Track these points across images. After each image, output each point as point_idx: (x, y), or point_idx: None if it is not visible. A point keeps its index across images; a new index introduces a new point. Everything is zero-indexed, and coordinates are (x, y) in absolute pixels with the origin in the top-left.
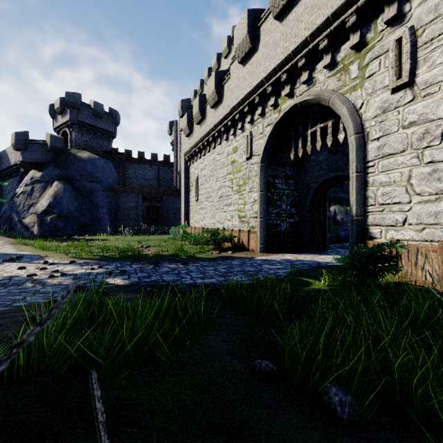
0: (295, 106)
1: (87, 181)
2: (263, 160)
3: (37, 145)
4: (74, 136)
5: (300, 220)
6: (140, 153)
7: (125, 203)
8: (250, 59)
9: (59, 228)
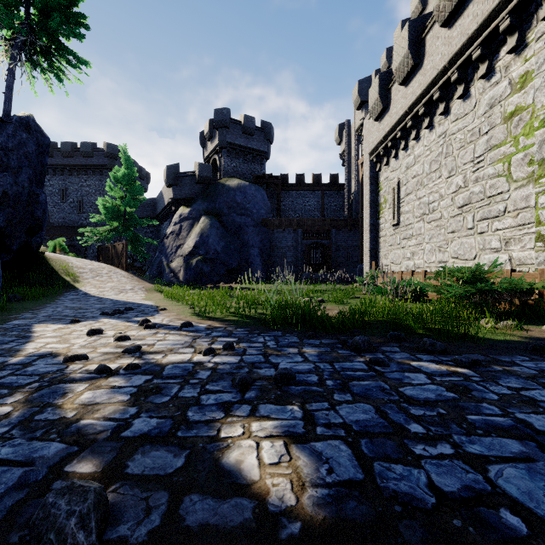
0: None
1: (236, 215)
2: None
3: (186, 177)
4: (223, 163)
5: None
6: (299, 176)
7: (280, 242)
8: None
9: (205, 273)
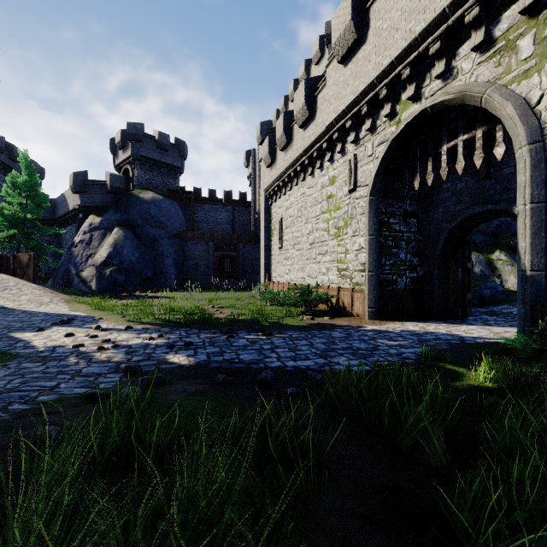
0: (423, 113)
1: (150, 227)
2: (373, 192)
3: (96, 186)
4: (136, 174)
5: (425, 274)
6: (211, 191)
7: (194, 253)
8: (355, 56)
9: (119, 282)
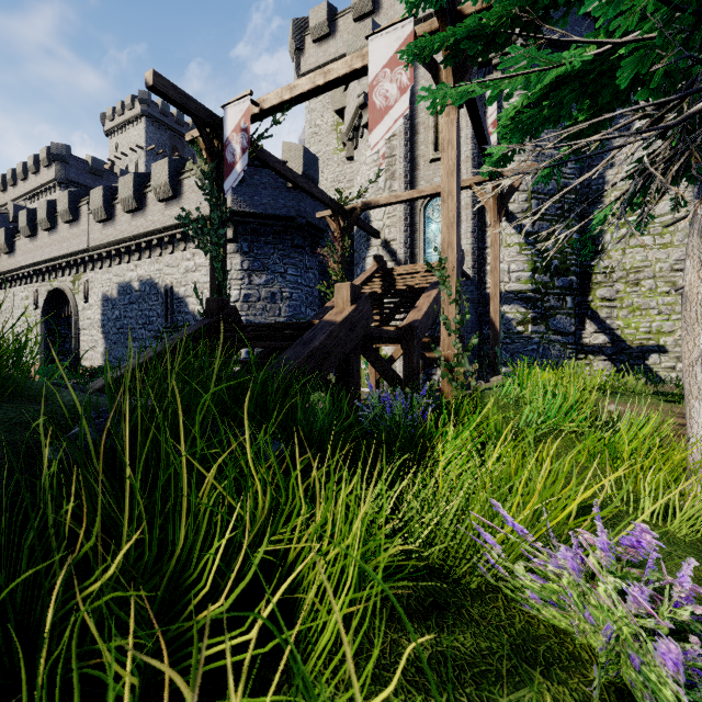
0: (57, 288)
1: None
2: (43, 314)
3: None
4: None
5: None
6: None
7: None
8: (33, 240)
9: None
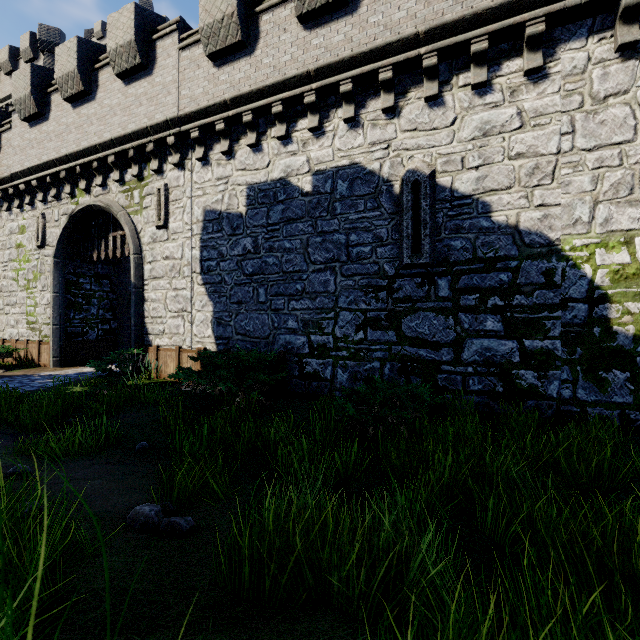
0: (90, 207)
1: None
2: (58, 255)
3: None
4: None
5: (118, 326)
6: None
7: None
8: (39, 125)
9: None
